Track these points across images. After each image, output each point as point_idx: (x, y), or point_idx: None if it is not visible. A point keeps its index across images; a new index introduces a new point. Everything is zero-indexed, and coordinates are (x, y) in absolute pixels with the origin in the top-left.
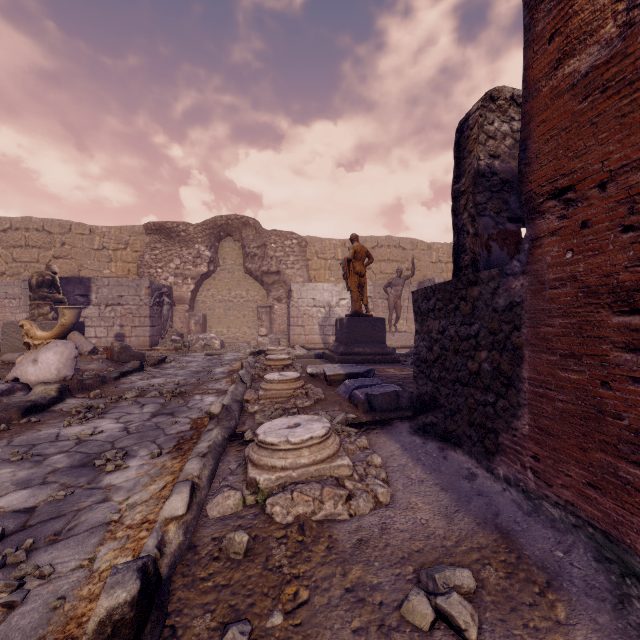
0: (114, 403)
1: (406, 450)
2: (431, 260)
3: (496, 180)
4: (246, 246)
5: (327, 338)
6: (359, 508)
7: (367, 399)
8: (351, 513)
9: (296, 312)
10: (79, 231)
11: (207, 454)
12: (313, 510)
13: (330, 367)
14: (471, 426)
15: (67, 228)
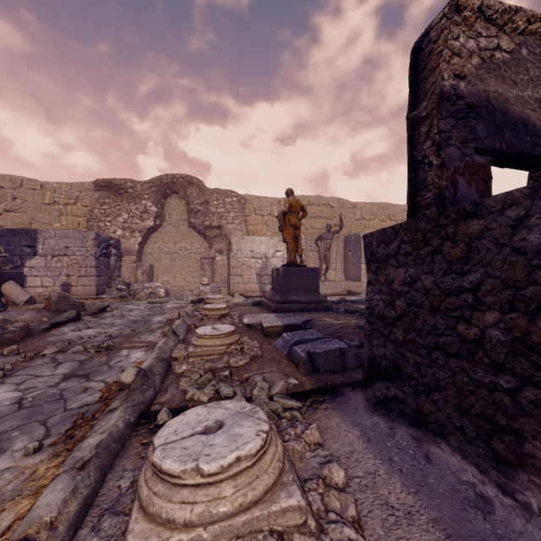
0: (27, 361)
1: (369, 441)
2: (356, 217)
3: (461, 105)
4: (190, 203)
5: (264, 286)
6: None
7: (309, 358)
8: None
9: (235, 263)
10: (30, 186)
11: (89, 462)
12: None
13: (267, 317)
14: (463, 414)
15: (18, 183)
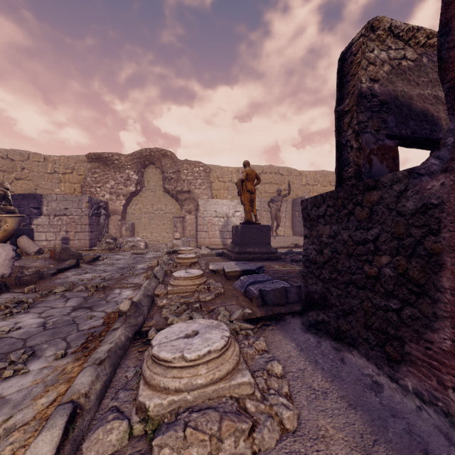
0: (43, 297)
1: (302, 350)
2: (302, 183)
3: (376, 101)
4: (165, 172)
5: (225, 240)
6: (264, 442)
7: (260, 294)
8: (255, 450)
9: (202, 221)
10: (35, 159)
11: (104, 360)
12: (210, 452)
13: (228, 264)
14: (368, 329)
15: (26, 156)
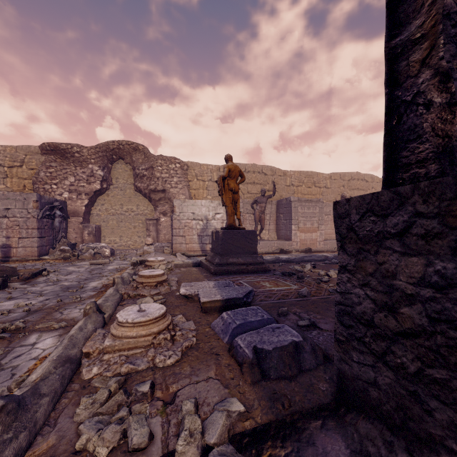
0: None
1: None
2: (286, 184)
3: None
4: (136, 168)
5: (205, 246)
6: None
7: (256, 356)
8: None
9: (178, 224)
10: None
11: None
12: None
13: (205, 286)
14: None
15: None
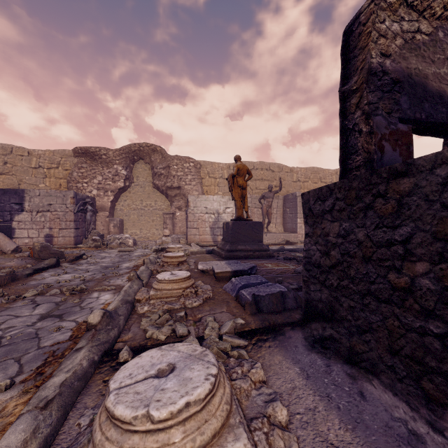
0: (9, 303)
1: (309, 378)
2: (292, 180)
3: (387, 80)
4: (154, 167)
5: (216, 237)
6: None
7: (254, 300)
8: None
9: (192, 217)
10: (19, 153)
11: (53, 401)
12: None
13: (218, 264)
14: (394, 354)
15: (9, 150)
